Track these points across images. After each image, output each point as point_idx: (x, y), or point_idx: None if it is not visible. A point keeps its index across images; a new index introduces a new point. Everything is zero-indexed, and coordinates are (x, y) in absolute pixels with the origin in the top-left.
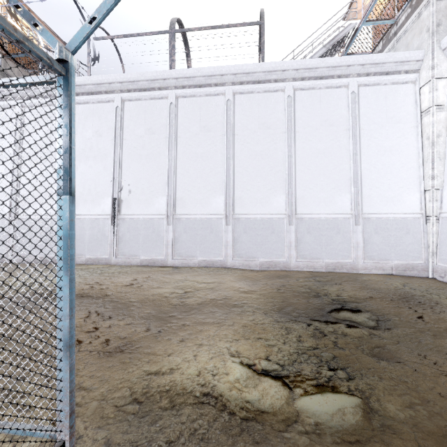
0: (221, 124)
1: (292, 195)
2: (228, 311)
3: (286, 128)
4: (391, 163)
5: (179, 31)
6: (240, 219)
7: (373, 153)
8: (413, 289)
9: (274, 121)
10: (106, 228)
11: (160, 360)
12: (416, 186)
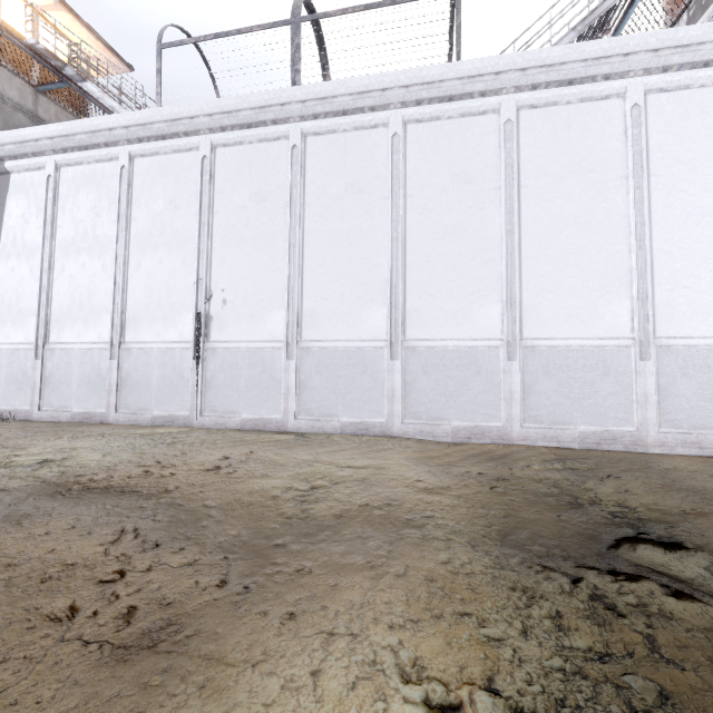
0: (382, 179)
1: (515, 303)
2: (393, 536)
3: (502, 181)
4: None
5: (308, 19)
6: (417, 349)
7: (677, 220)
8: None
9: (480, 169)
10: (185, 364)
11: (231, 682)
12: None
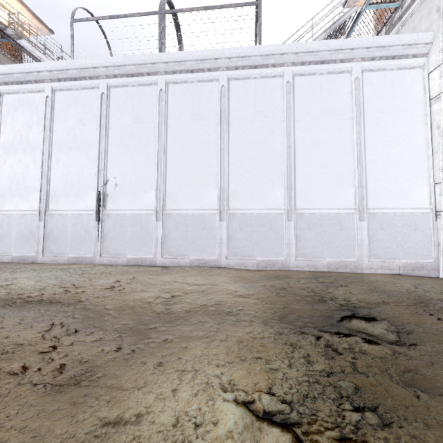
0: (215, 112)
1: (292, 188)
2: (220, 320)
3: (284, 117)
4: (398, 154)
5: (170, 12)
6: (235, 215)
7: (378, 143)
8: (427, 291)
9: (272, 109)
10: (90, 224)
11: (125, 398)
12: (425, 178)
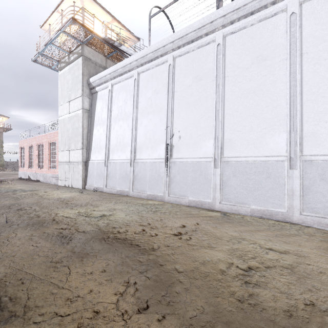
0: (281, 47)
1: None
2: None
3: None
4: None
5: None
6: (313, 162)
7: None
8: None
9: None
10: (161, 169)
11: None
12: None
